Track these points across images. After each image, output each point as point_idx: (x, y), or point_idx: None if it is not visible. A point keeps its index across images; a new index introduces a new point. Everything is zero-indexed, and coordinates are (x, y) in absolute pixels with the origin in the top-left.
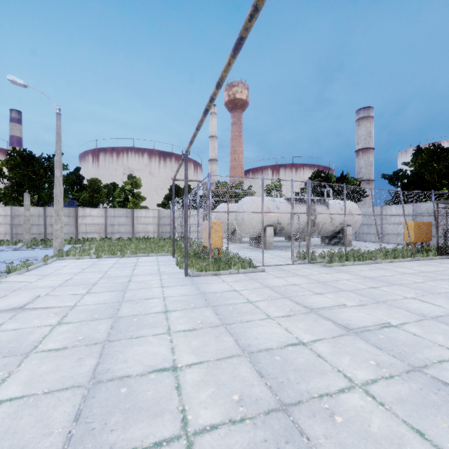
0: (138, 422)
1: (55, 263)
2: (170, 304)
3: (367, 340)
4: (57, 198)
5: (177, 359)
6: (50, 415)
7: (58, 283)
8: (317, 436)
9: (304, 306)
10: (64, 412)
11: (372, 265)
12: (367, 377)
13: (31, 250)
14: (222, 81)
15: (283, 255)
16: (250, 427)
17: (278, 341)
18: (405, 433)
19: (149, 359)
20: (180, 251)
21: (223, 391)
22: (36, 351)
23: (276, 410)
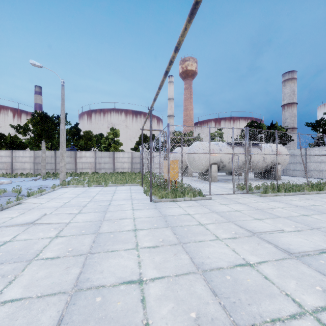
0: None
1: (60, 190)
2: (138, 224)
3: (309, 265)
4: (62, 144)
5: (142, 273)
6: (39, 319)
7: (60, 204)
8: None
9: (247, 229)
10: (50, 316)
11: (301, 196)
12: (316, 304)
13: (46, 180)
14: (179, 45)
15: (225, 186)
16: None
17: (228, 261)
18: None
19: (120, 271)
20: (147, 182)
21: (181, 308)
22: (37, 259)
23: None
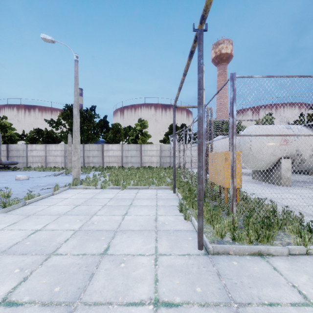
0: None
1: (63, 193)
2: None
3: None
4: (75, 133)
5: None
6: None
7: (16, 239)
8: None
9: None
10: None
11: None
12: None
13: (67, 175)
14: None
15: None
16: None
17: None
18: None
19: None
20: (182, 187)
21: None
22: None
23: None
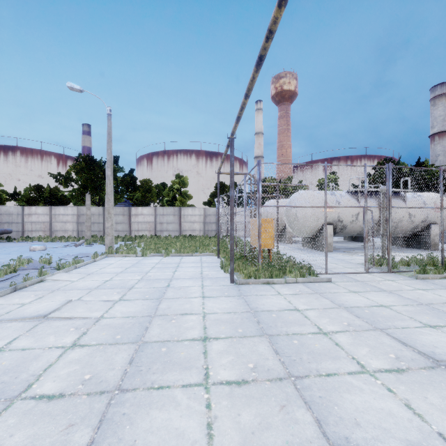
0: None
1: (103, 260)
2: (210, 326)
3: None
4: (108, 196)
5: None
6: None
7: (97, 284)
8: None
9: (419, 351)
10: None
11: None
12: None
13: (90, 246)
14: None
15: (348, 260)
16: None
17: (405, 439)
18: None
19: None
20: (225, 251)
21: None
22: (24, 396)
23: None
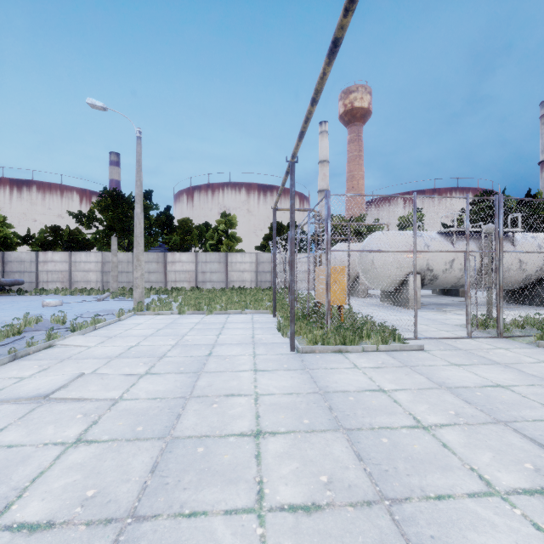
0: None
1: (130, 319)
2: (265, 414)
3: None
4: (137, 239)
5: None
6: None
7: (119, 351)
8: None
9: None
10: None
11: None
12: None
13: (116, 300)
14: None
15: (441, 320)
16: None
17: None
18: None
19: None
20: (283, 309)
21: None
22: None
23: None
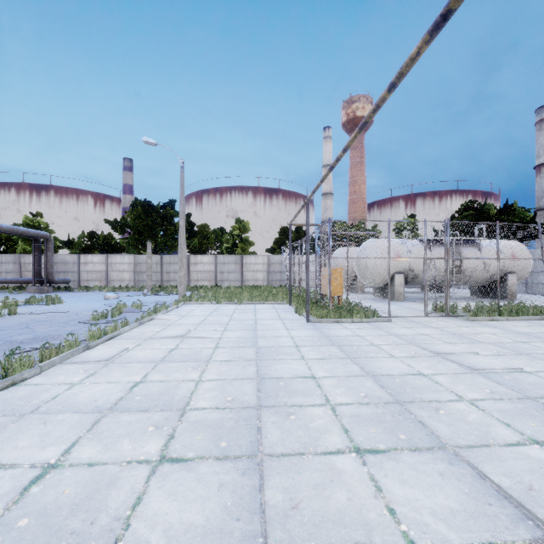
0: (297, 397)
1: (184, 307)
2: (298, 342)
3: (489, 378)
4: (181, 246)
5: (314, 373)
6: (242, 388)
7: (197, 322)
8: (422, 415)
9: (430, 351)
10: (249, 388)
11: (535, 321)
12: (477, 397)
13: (156, 295)
14: (348, 148)
15: (415, 307)
16: (373, 407)
17: (400, 371)
18: (495, 423)
19: (293, 371)
20: (297, 299)
21: (352, 391)
22: (212, 361)
23: (393, 403)
